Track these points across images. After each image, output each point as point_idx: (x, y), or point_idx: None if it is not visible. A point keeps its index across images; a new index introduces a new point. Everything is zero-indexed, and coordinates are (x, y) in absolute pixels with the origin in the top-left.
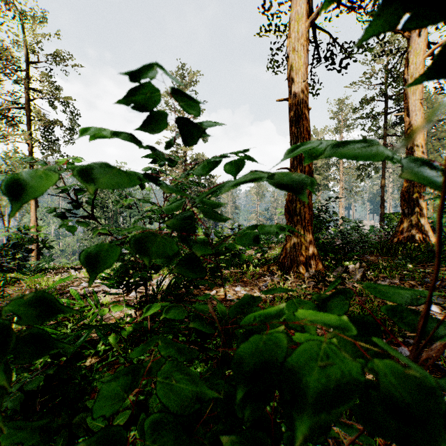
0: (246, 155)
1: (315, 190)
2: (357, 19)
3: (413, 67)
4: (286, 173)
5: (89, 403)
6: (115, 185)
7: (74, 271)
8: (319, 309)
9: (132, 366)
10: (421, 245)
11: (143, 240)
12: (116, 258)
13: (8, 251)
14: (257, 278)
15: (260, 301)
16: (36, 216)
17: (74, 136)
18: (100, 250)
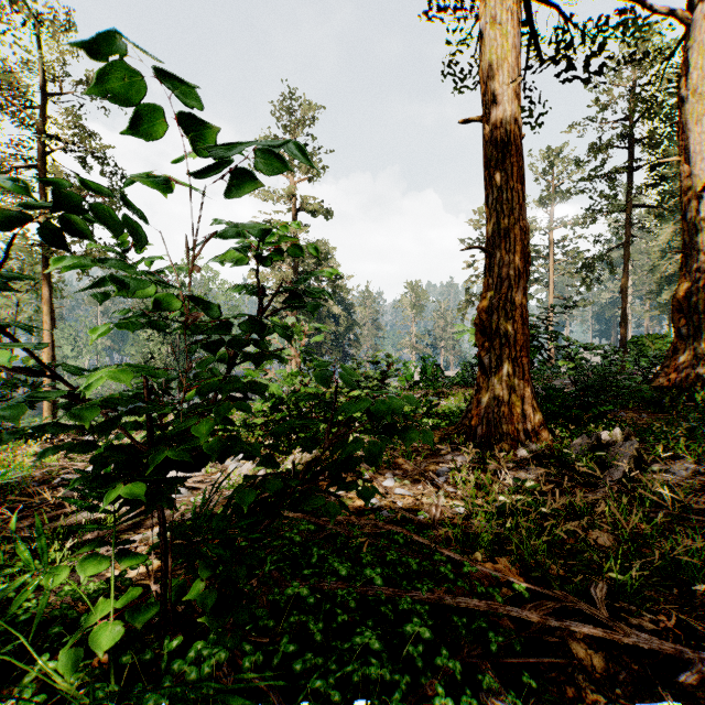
0: None
1: None
2: None
3: (697, 75)
4: None
5: None
6: None
7: (91, 438)
8: None
9: None
10: None
11: None
12: None
13: None
14: (424, 456)
15: None
16: (51, 341)
17: (115, 210)
18: None
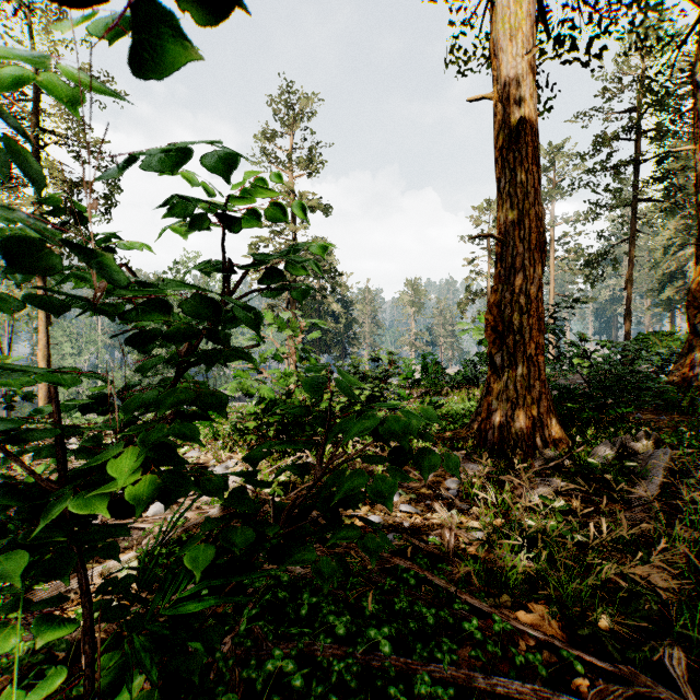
0: None
1: None
2: None
3: None
4: None
5: None
6: None
7: (76, 440)
8: None
9: None
10: None
11: None
12: None
13: None
14: None
15: None
16: (47, 338)
17: (112, 206)
18: None
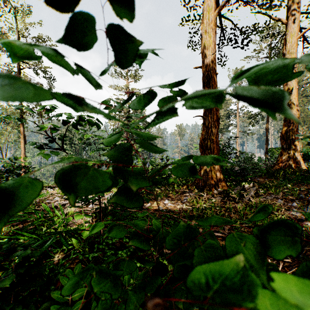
0: (181, 89)
1: (219, 132)
2: (251, 10)
3: (289, 45)
4: (247, 88)
5: (53, 293)
6: (10, 98)
7: (50, 189)
8: (262, 245)
9: (62, 309)
10: (295, 170)
11: (72, 173)
12: (35, 196)
13: (3, 175)
14: (180, 194)
15: (198, 233)
16: (25, 150)
17: None
18: (17, 185)
